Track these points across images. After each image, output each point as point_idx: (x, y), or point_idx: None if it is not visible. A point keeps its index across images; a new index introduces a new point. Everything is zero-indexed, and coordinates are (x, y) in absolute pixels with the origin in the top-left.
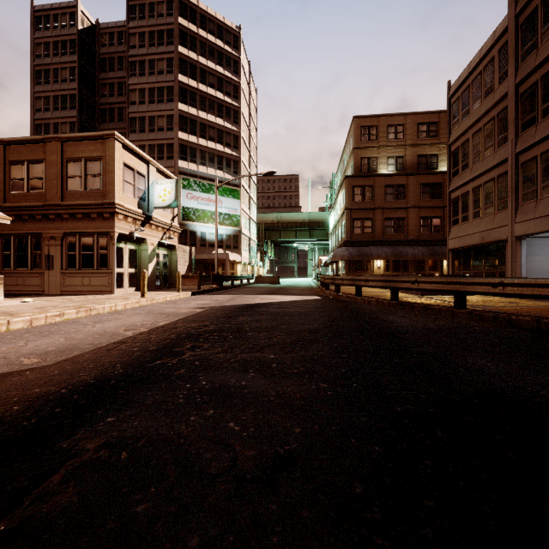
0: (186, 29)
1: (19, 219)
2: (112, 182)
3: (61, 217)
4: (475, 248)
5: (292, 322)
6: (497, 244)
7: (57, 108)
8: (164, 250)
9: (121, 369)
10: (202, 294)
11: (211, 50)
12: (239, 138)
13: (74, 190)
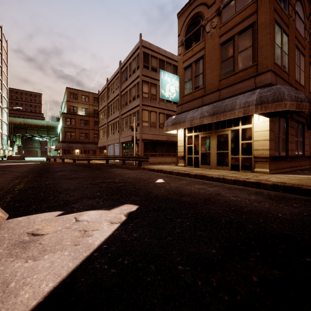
0: None
1: None
2: None
3: None
4: (103, 147)
5: (26, 166)
6: (106, 146)
7: None
8: None
9: None
10: None
11: None
12: None
13: None
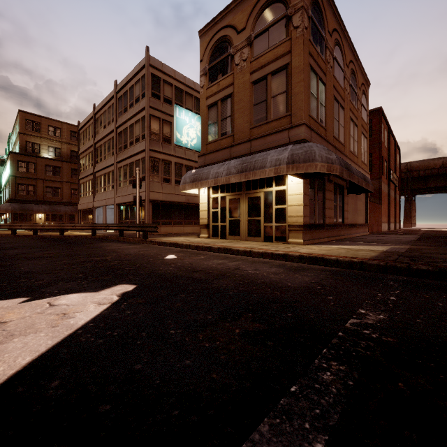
0: None
1: None
2: None
3: None
4: (87, 210)
5: None
6: (92, 209)
7: None
8: None
9: None
10: None
11: None
12: None
13: None
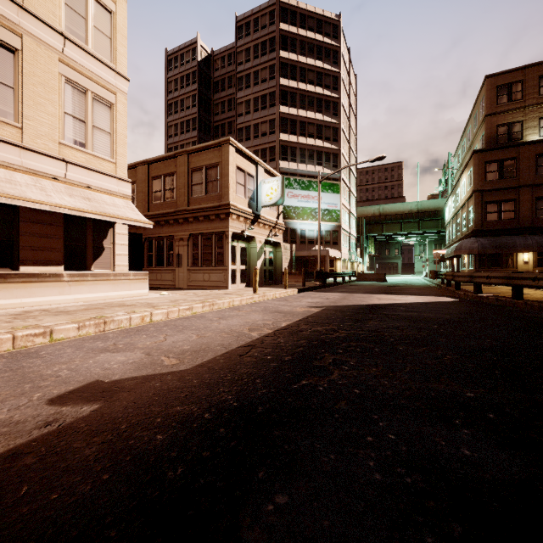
0: (287, 33)
1: (158, 224)
2: (227, 184)
3: (187, 220)
4: None
5: (448, 333)
6: None
7: (183, 132)
8: (269, 248)
9: (263, 387)
10: (308, 291)
11: (310, 46)
12: (339, 130)
13: (197, 195)
